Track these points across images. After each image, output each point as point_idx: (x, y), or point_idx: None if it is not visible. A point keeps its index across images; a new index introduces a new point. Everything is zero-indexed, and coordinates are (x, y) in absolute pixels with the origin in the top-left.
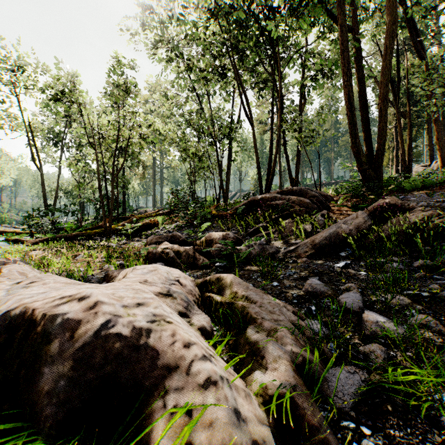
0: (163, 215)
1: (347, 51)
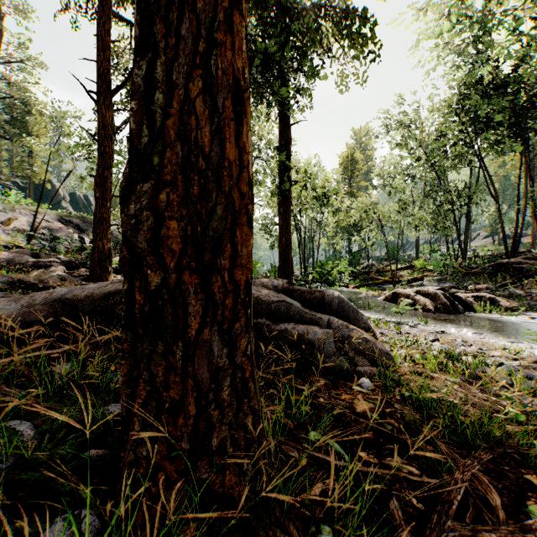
0: (415, 271)
1: None
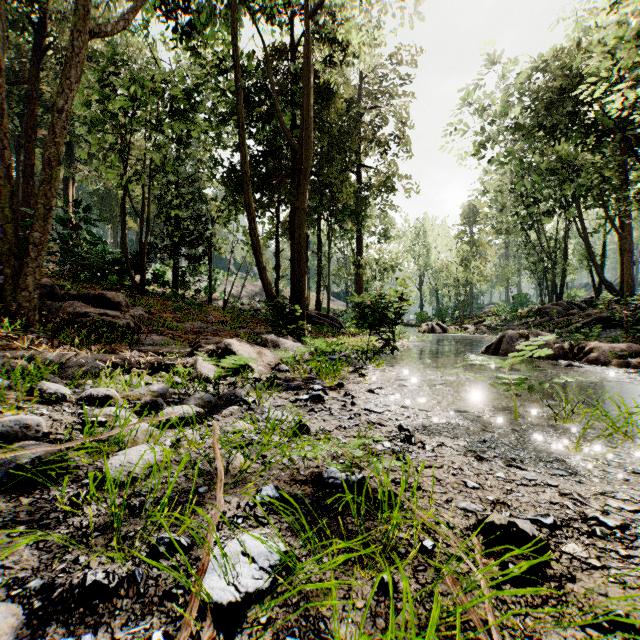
0: (492, 316)
1: (583, 232)
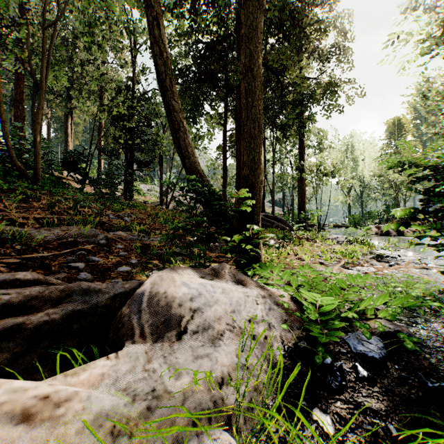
0: None
1: None
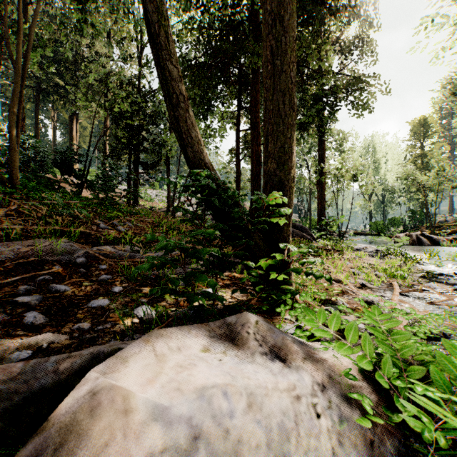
0: None
1: None
